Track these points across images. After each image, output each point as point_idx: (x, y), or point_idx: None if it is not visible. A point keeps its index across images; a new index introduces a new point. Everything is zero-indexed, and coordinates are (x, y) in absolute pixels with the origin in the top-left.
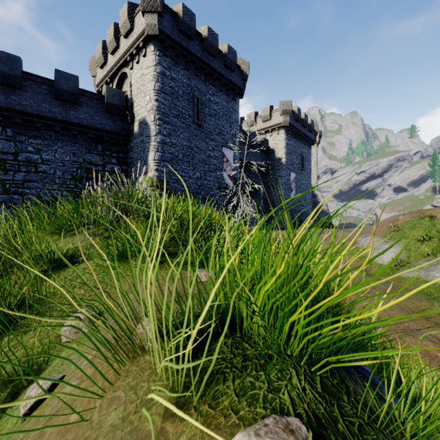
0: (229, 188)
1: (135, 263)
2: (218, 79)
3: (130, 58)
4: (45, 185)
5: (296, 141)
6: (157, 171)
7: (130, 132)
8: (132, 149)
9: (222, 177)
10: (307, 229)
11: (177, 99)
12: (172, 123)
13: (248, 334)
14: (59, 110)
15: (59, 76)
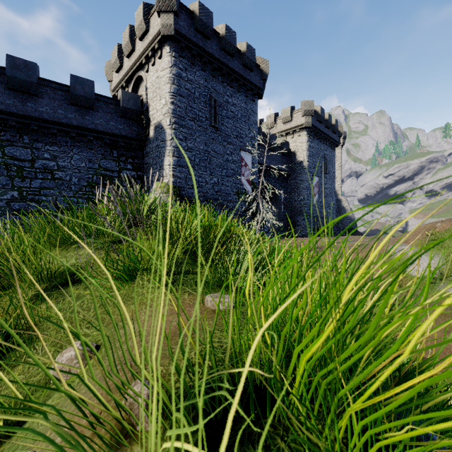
0: (248, 193)
1: (142, 283)
2: (237, 79)
3: (146, 60)
4: (61, 192)
5: (319, 143)
6: (172, 177)
7: (145, 137)
8: (147, 154)
9: (240, 182)
10: (331, 236)
11: (193, 101)
12: (188, 126)
13: (283, 419)
14: (75, 116)
15: (75, 81)
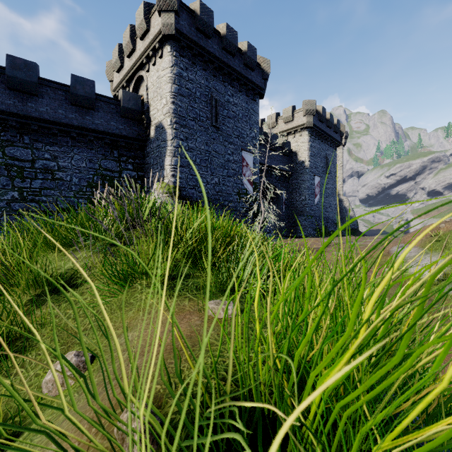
0: (249, 193)
1: (140, 288)
2: (238, 79)
3: (147, 60)
4: (62, 193)
5: (321, 143)
6: (173, 177)
7: (146, 137)
8: (148, 154)
9: (241, 182)
10: None
11: (194, 101)
12: (189, 126)
13: None
14: (75, 116)
15: (75, 81)
